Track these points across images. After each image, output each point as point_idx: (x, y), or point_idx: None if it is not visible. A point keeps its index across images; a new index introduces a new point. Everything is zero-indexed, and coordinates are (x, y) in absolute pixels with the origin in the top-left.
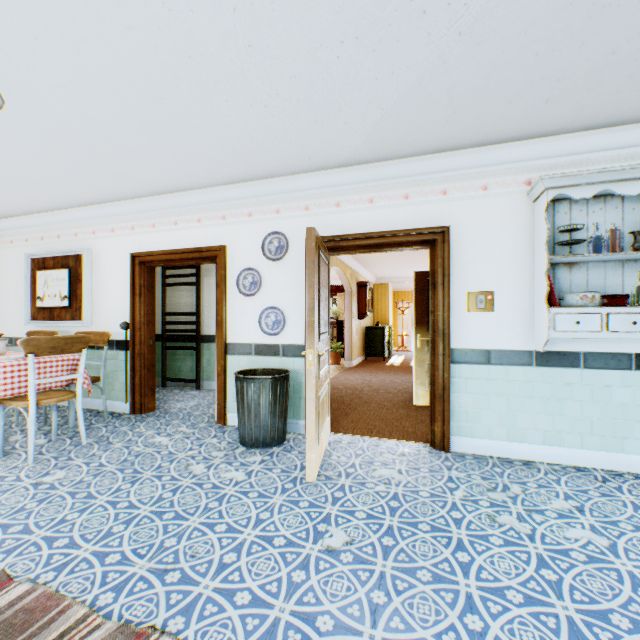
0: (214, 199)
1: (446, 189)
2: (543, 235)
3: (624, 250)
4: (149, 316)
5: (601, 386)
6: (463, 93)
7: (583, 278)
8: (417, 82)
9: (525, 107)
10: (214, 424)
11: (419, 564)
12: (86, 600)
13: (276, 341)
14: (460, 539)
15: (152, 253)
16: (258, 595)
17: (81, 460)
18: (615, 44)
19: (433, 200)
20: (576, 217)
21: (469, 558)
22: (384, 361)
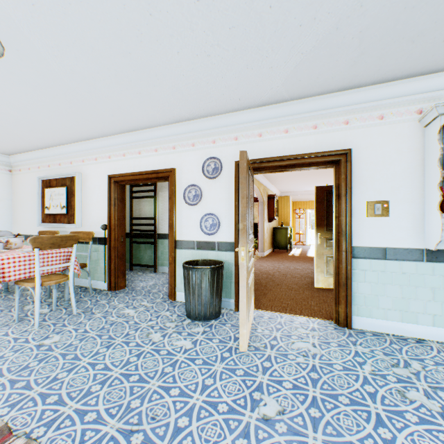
0: (167, 134)
1: (348, 119)
2: (436, 153)
3: None
4: (121, 220)
5: None
6: (373, 35)
7: None
8: (334, 26)
9: (424, 45)
10: (167, 300)
11: (346, 439)
12: None
13: (212, 239)
14: (378, 414)
15: (123, 175)
16: None
17: (71, 327)
18: None
19: (337, 129)
20: None
21: (391, 435)
22: (287, 252)
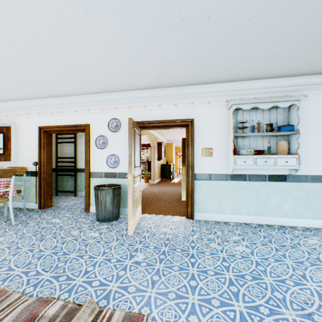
0: (83, 101)
1: (193, 102)
2: (231, 124)
3: (263, 131)
4: (49, 159)
5: (255, 188)
6: (196, 62)
7: (248, 143)
8: (176, 56)
9: (223, 69)
10: (83, 212)
11: (174, 264)
12: (19, 291)
13: (115, 171)
14: (193, 253)
15: (50, 126)
16: (103, 282)
17: (12, 232)
18: (253, 49)
19: (187, 106)
20: (245, 117)
21: (195, 260)
22: (170, 180)
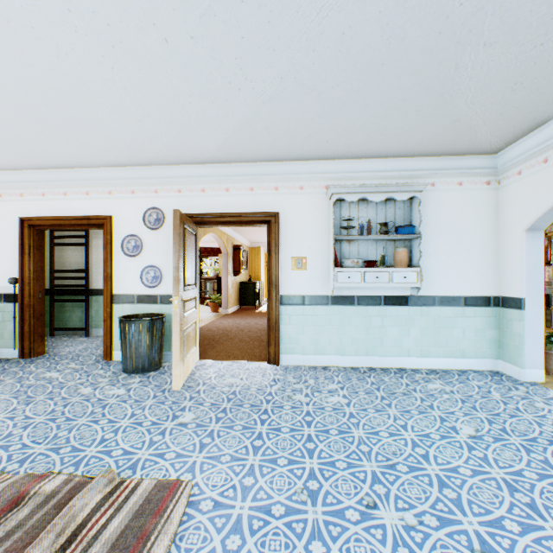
0: (101, 177)
1: (278, 186)
2: (332, 222)
3: (377, 233)
4: (39, 272)
5: (366, 316)
6: (276, 131)
7: (356, 250)
8: (246, 122)
9: (316, 143)
10: (101, 360)
11: (237, 423)
12: None
13: (155, 292)
14: (266, 409)
15: (42, 218)
16: (128, 450)
17: None
18: (352, 120)
19: (269, 193)
20: (353, 212)
21: (268, 417)
22: (255, 309)
